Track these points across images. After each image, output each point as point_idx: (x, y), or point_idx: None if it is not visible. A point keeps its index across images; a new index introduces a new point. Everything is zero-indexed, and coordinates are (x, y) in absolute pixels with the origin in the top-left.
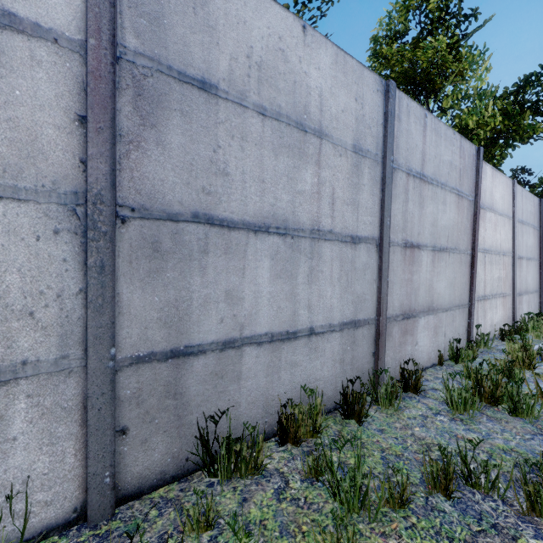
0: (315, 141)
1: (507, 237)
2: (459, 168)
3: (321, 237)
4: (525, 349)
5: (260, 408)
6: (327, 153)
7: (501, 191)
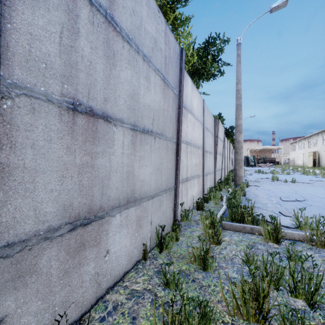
0: None
1: (200, 136)
2: (164, 54)
3: None
4: (213, 224)
5: None
6: None
7: (197, 102)
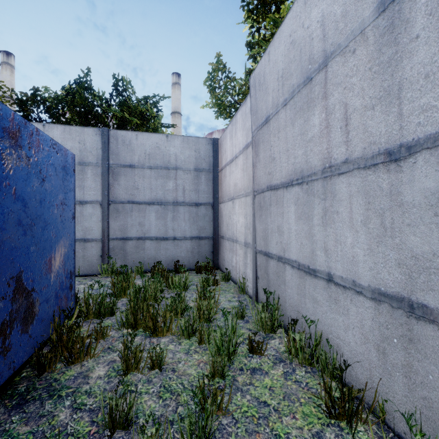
0: (319, 77)
1: None
2: None
3: (334, 173)
4: None
5: (295, 314)
6: (333, 74)
7: None
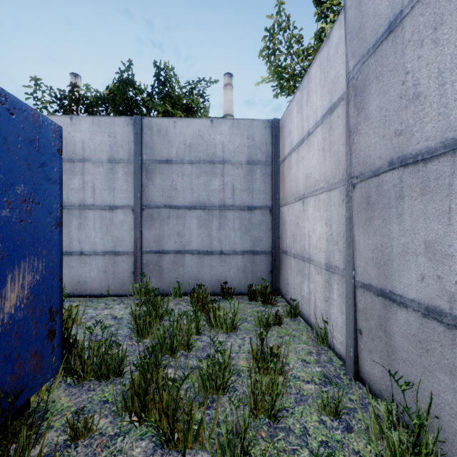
0: None
1: None
2: None
3: None
4: None
5: None
6: None
7: None
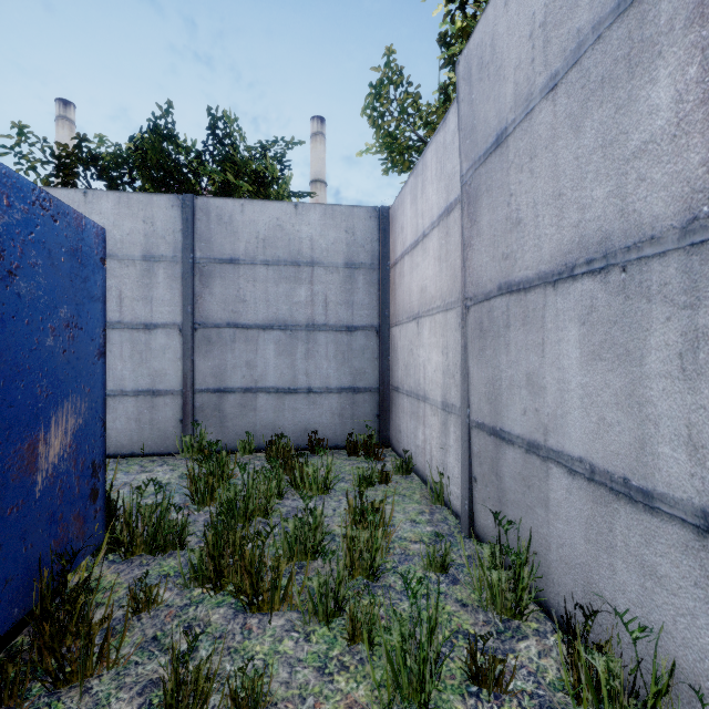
0: None
1: None
2: None
3: None
4: None
5: (577, 586)
6: None
7: None
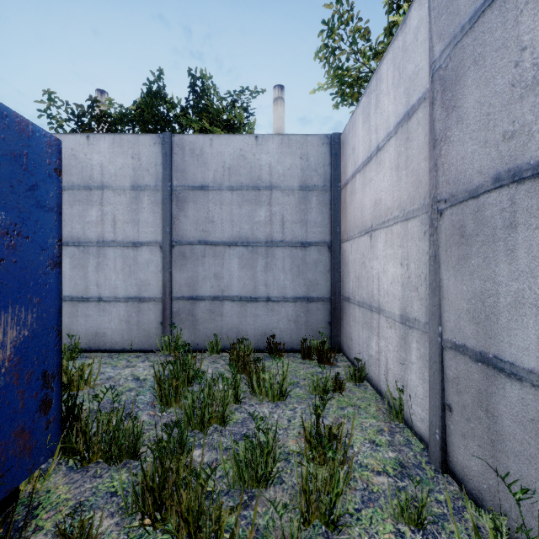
0: None
1: None
2: None
3: None
4: None
5: None
6: None
7: None
